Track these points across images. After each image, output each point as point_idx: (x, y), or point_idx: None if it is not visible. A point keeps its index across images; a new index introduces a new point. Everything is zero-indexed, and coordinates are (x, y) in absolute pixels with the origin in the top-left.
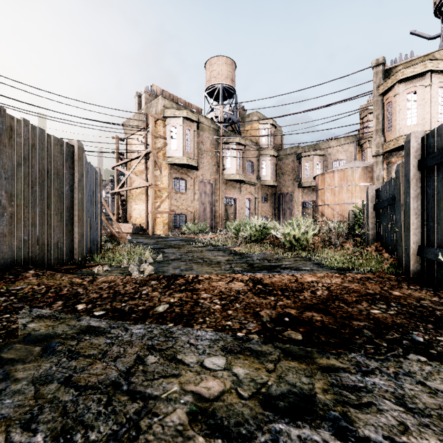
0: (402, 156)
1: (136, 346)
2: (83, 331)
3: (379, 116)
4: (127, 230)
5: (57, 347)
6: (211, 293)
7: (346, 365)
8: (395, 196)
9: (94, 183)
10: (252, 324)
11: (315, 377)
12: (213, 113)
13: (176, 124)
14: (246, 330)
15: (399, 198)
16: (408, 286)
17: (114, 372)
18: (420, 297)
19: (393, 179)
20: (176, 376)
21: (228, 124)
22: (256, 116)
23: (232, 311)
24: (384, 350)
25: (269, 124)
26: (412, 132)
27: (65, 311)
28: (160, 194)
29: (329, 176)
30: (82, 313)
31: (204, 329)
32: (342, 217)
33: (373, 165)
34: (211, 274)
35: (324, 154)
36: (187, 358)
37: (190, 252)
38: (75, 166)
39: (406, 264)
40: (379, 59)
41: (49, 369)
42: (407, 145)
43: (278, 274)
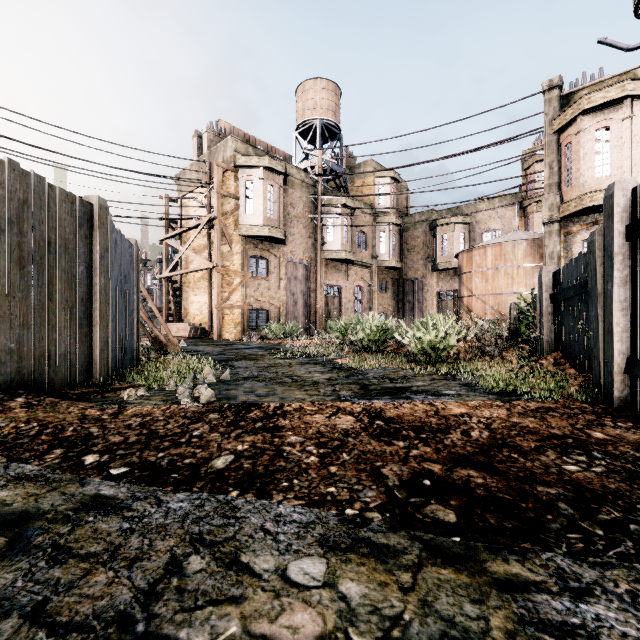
0: (588, 223)
1: (171, 536)
2: (86, 505)
3: (554, 164)
4: (182, 333)
5: (35, 537)
6: (303, 435)
7: (540, 575)
8: (588, 281)
9: (127, 263)
10: (371, 491)
11: (488, 603)
12: (308, 161)
13: (254, 177)
14: (361, 504)
15: (595, 284)
16: (614, 422)
17: (125, 592)
18: (638, 443)
19: (583, 255)
20: (237, 600)
21: (330, 177)
22: (370, 166)
23: (336, 466)
24: (601, 544)
25: (390, 178)
26: (616, 181)
27: (63, 468)
28: (229, 279)
29: (479, 254)
30: (91, 472)
31: (290, 502)
32: (498, 313)
33: (544, 236)
34: (303, 402)
35: (470, 222)
36: (259, 562)
37: (273, 367)
38: (94, 235)
39: (607, 387)
40: (554, 80)
41: (10, 585)
42: (608, 202)
43: (408, 402)
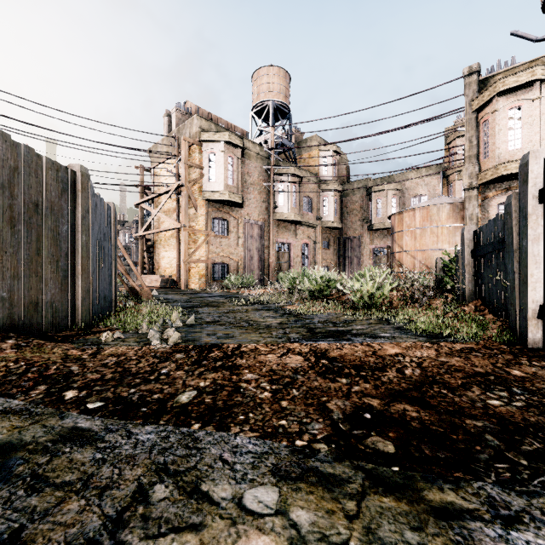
0: (502, 189)
1: (138, 466)
2: (63, 437)
3: (473, 139)
4: (154, 284)
5: (16, 467)
6: (257, 373)
7: (473, 503)
8: (505, 238)
9: (106, 223)
10: (318, 424)
11: (427, 531)
12: (262, 137)
13: (216, 150)
14: (309, 435)
15: (511, 241)
16: (530, 361)
17: (95, 520)
18: None
19: (500, 216)
20: (197, 528)
21: (281, 150)
22: (315, 141)
23: (287, 401)
24: (526, 474)
25: (332, 151)
26: (530, 151)
27: (45, 402)
28: (195, 238)
29: (409, 216)
30: (70, 406)
31: (246, 434)
32: (425, 266)
33: (465, 200)
34: (258, 343)
35: (400, 189)
36: (217, 490)
37: (232, 313)
38: (77, 199)
39: (522, 330)
40: (473, 67)
41: None
42: (523, 169)
43: (349, 343)
